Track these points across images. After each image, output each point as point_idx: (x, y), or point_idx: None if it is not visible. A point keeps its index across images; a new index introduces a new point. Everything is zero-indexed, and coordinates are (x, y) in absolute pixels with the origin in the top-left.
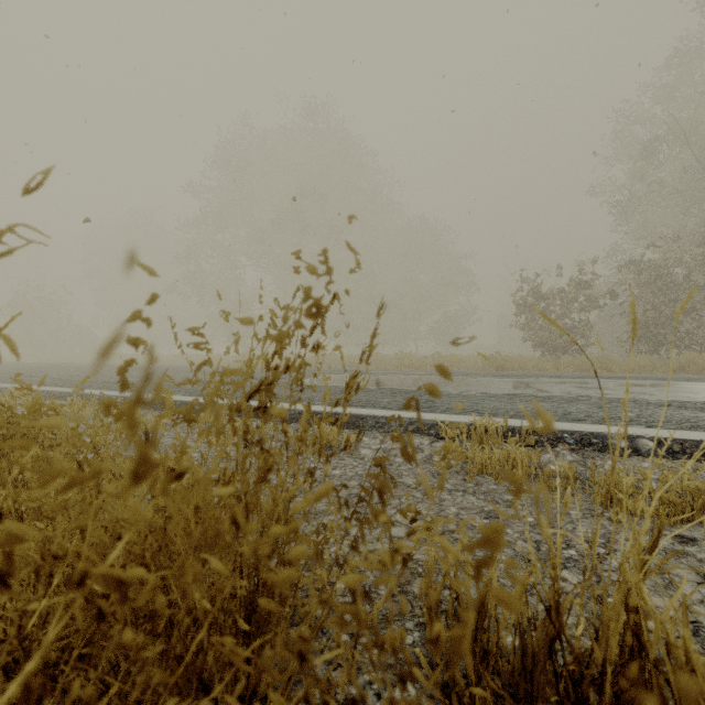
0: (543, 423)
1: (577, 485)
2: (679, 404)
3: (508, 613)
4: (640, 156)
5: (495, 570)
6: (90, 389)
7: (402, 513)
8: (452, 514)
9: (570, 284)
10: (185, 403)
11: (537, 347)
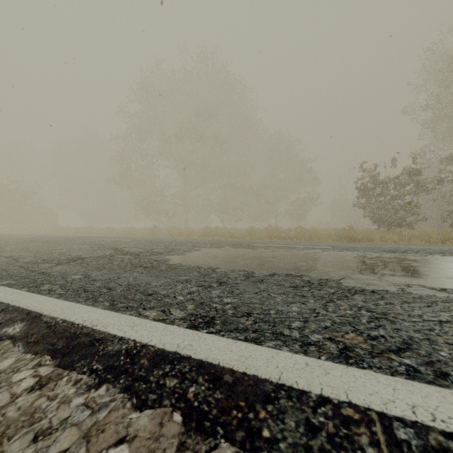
0: None
1: None
2: None
3: None
4: (452, 76)
5: None
6: None
7: None
8: None
9: (404, 172)
10: None
11: (374, 222)
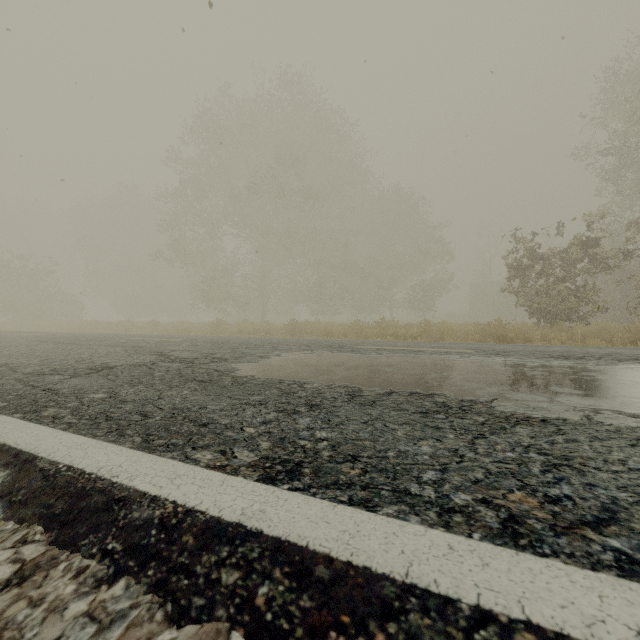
0: None
1: None
2: None
3: None
4: None
5: None
6: None
7: None
8: None
9: (575, 243)
10: None
11: (532, 314)
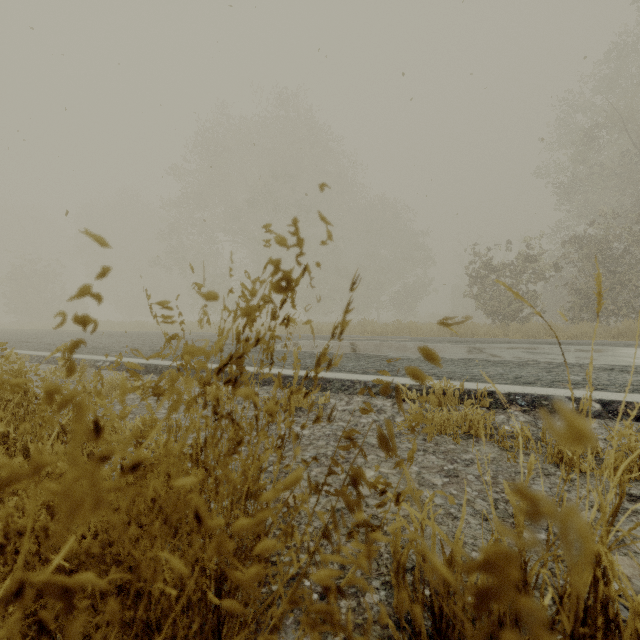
0: (573, 431)
1: (530, 445)
2: (621, 368)
3: (474, 578)
4: (582, 142)
5: (456, 528)
6: (80, 354)
7: (372, 485)
8: (414, 473)
9: (518, 258)
10: (166, 367)
11: (488, 315)
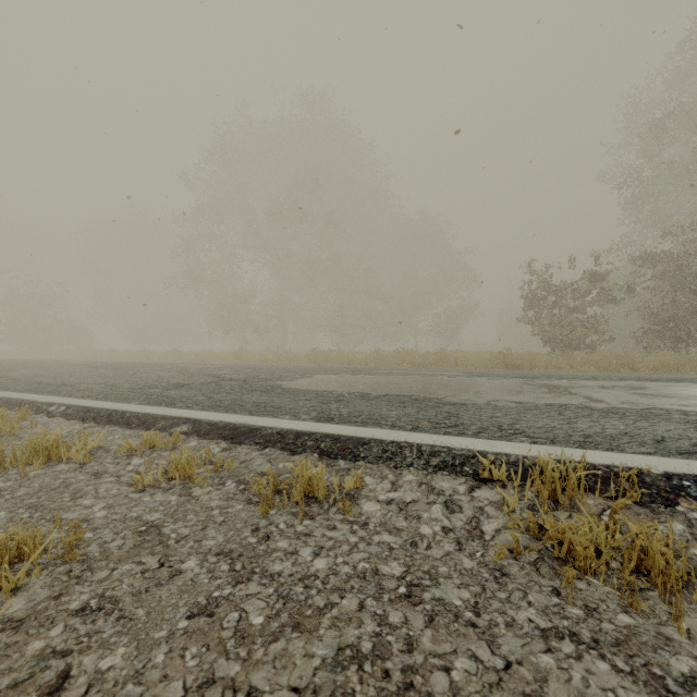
0: None
1: None
2: None
3: None
4: (654, 142)
5: None
6: (37, 394)
7: None
8: None
9: (582, 276)
10: (136, 415)
11: (546, 343)
